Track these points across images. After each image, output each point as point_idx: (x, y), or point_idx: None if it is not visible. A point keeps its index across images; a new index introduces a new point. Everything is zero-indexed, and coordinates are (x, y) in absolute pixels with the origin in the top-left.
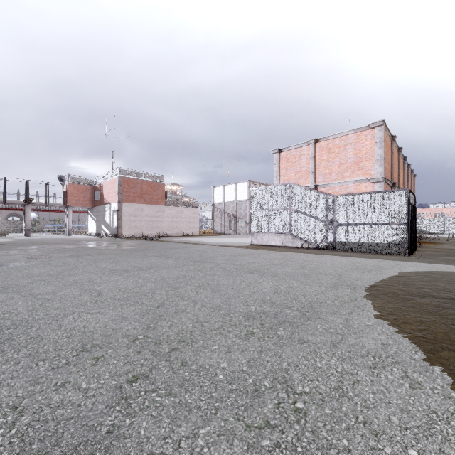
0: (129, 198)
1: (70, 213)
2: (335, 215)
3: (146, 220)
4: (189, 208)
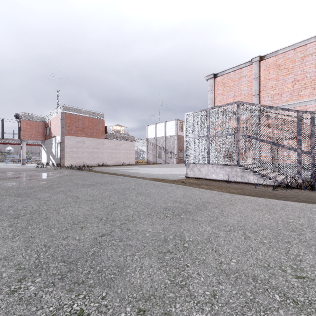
0: (71, 132)
1: (23, 145)
2: (314, 139)
3: (88, 151)
4: (126, 141)
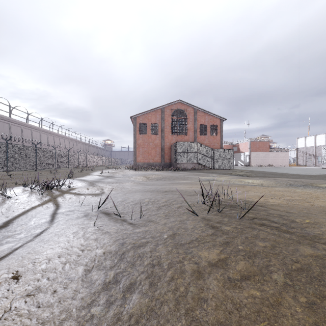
0: (253, 150)
1: None
2: None
3: (261, 159)
4: (282, 152)
